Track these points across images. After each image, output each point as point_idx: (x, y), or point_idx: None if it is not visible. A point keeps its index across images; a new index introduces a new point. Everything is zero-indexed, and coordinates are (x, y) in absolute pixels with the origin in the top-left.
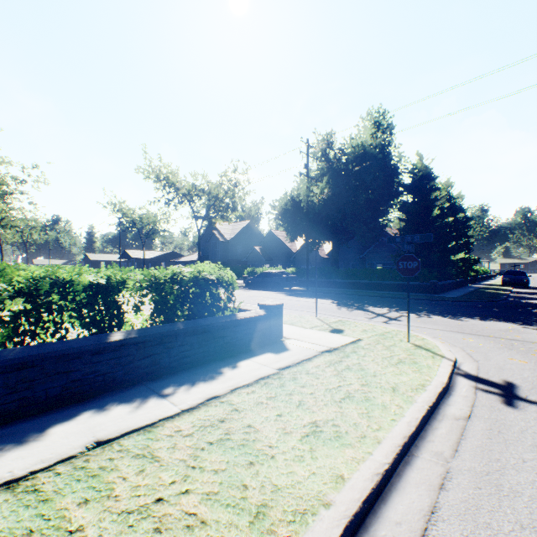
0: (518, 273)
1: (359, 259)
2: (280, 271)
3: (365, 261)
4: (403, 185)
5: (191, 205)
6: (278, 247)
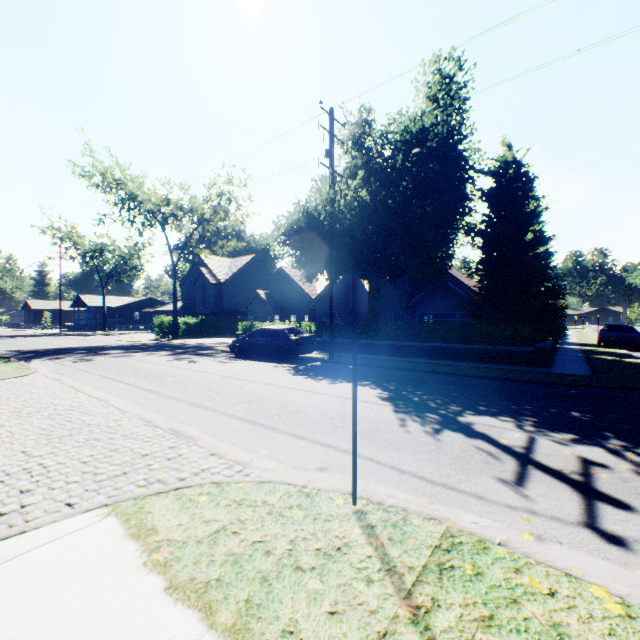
0: (626, 328)
1: (405, 309)
2: (287, 327)
3: (414, 311)
4: (481, 190)
5: (164, 228)
6: (292, 292)
